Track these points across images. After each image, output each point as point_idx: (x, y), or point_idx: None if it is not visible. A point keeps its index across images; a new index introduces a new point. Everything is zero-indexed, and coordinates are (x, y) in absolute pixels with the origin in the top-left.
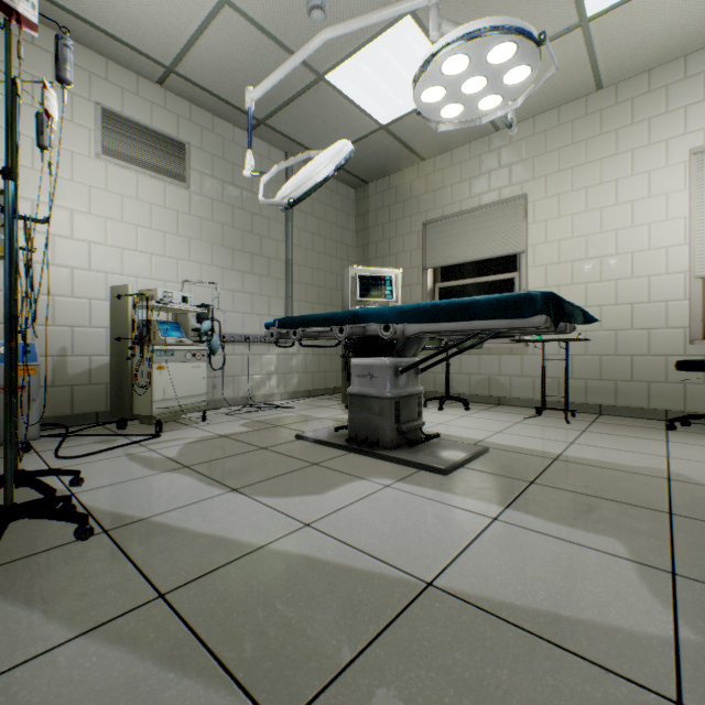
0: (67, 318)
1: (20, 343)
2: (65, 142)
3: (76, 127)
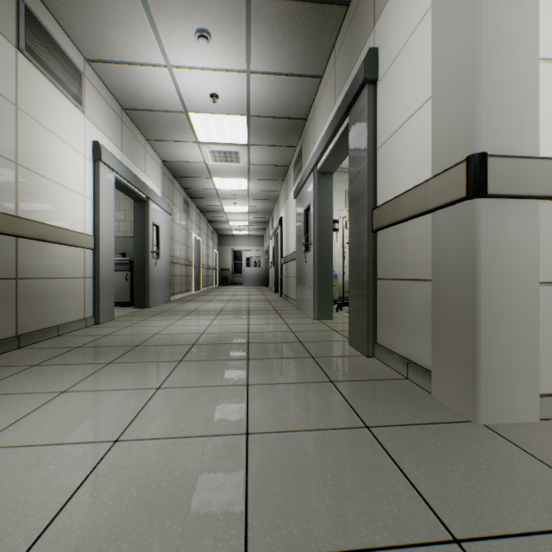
0: (338, 265)
1: (334, 273)
2: (337, 207)
3: (340, 201)
